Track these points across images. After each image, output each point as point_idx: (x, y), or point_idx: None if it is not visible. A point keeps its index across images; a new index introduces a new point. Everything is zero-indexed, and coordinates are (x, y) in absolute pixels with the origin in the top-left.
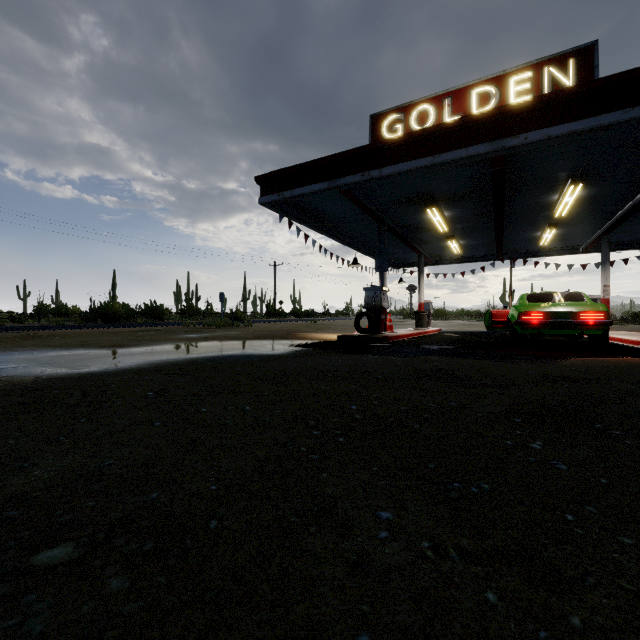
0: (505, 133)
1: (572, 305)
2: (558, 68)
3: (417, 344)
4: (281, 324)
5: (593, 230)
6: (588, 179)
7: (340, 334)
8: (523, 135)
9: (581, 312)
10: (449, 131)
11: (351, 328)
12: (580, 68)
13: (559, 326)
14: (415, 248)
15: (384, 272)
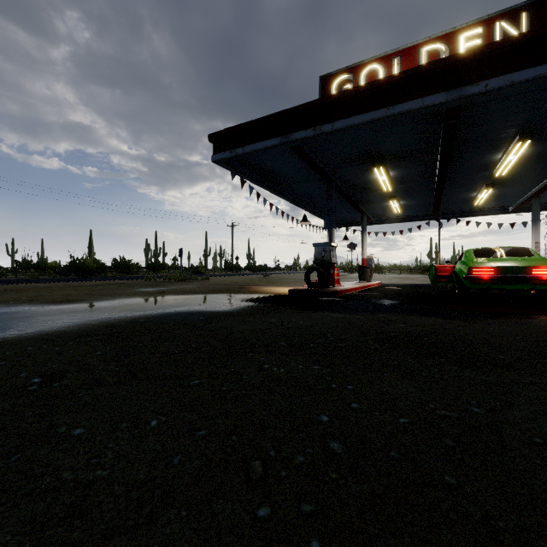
0: (464, 81)
1: (523, 260)
2: (510, 23)
3: (367, 298)
4: (236, 278)
5: (525, 191)
6: (535, 136)
7: (290, 287)
8: (484, 82)
9: (534, 267)
10: (404, 81)
11: (300, 281)
12: (533, 22)
13: (511, 281)
14: (359, 208)
15: (332, 229)
